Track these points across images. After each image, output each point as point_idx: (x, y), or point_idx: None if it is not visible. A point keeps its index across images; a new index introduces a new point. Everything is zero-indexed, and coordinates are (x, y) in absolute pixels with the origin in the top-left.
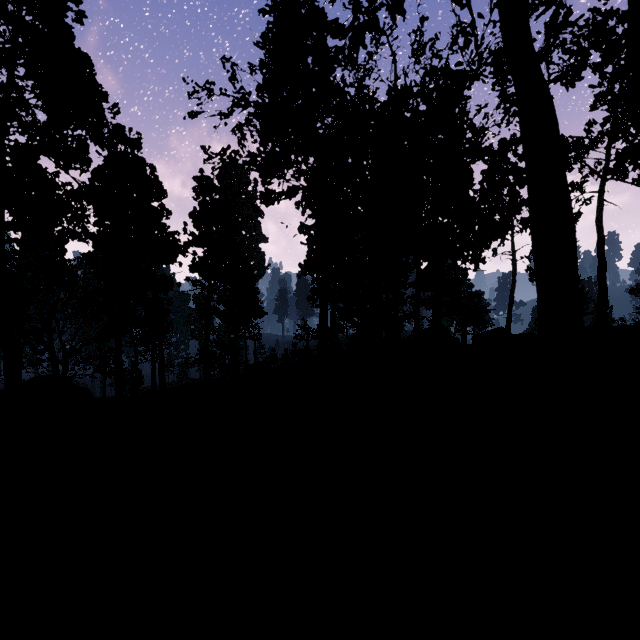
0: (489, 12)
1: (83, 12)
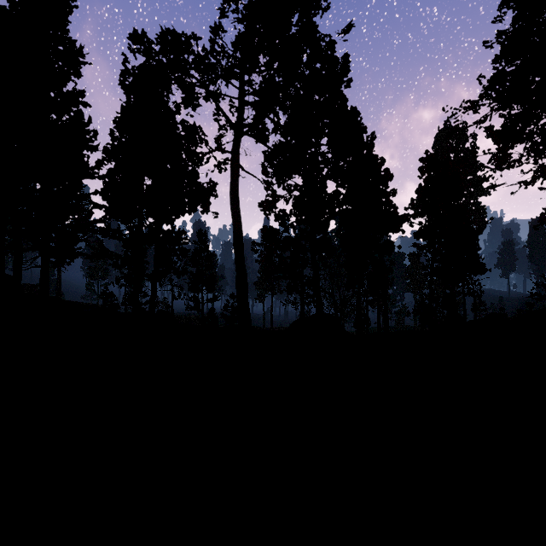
0: None
1: (350, 79)
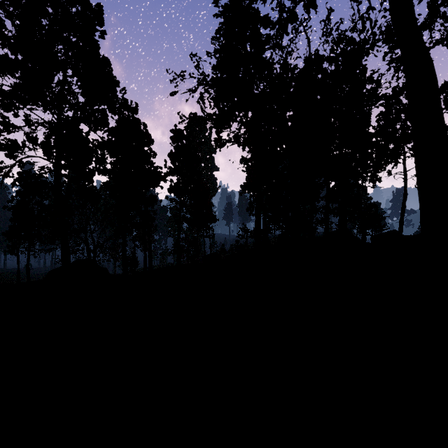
0: (380, 4)
1: (105, 31)
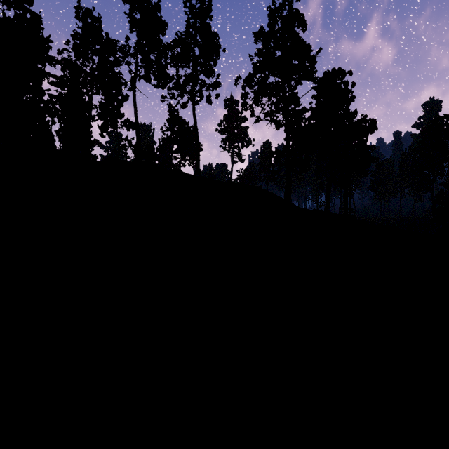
0: None
1: None
